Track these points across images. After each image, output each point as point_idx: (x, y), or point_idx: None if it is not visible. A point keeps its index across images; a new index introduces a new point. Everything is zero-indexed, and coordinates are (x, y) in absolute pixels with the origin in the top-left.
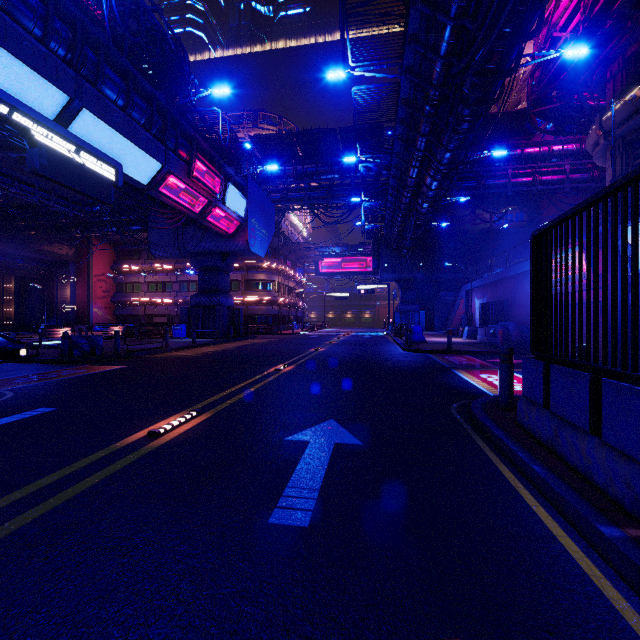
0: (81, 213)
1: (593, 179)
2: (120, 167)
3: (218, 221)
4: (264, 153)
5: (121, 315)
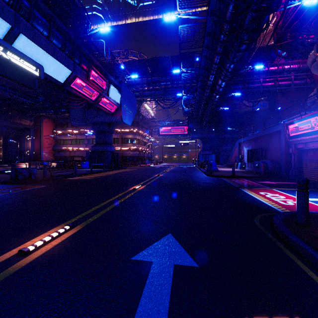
0: (33, 101)
1: (306, 83)
2: (42, 68)
3: (105, 105)
4: (131, 71)
5: (57, 156)
